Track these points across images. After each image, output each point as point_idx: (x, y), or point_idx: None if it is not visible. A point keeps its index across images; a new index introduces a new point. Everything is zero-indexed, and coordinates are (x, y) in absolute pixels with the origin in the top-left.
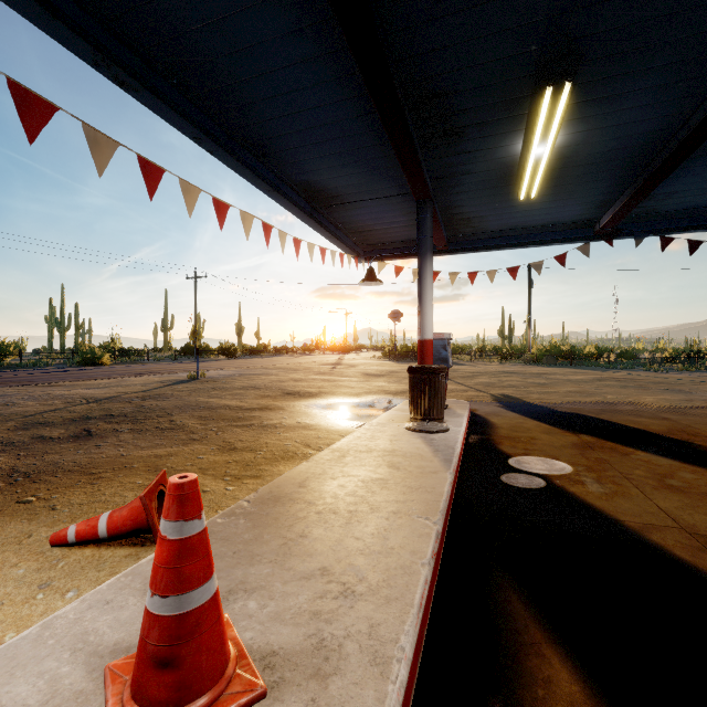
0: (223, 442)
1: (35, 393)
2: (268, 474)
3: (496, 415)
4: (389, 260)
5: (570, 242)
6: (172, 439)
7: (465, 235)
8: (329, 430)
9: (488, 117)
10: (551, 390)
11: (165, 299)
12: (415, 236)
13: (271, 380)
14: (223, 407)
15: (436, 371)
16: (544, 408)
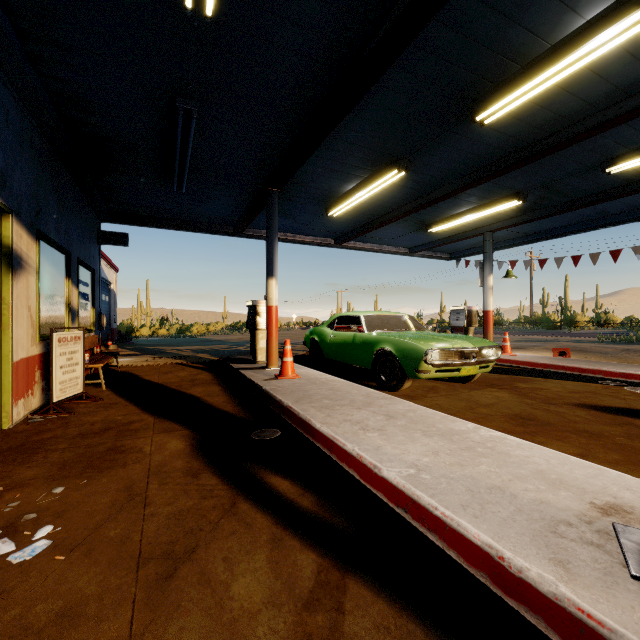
0: None
1: None
2: None
3: None
4: None
5: None
6: None
7: None
8: None
9: None
10: None
11: None
12: None
13: None
14: None
15: None
16: None
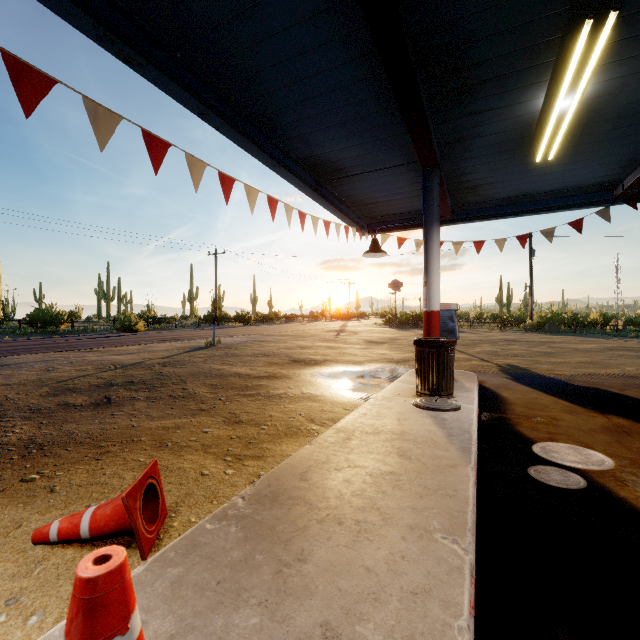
0: (229, 414)
1: (74, 359)
2: (270, 454)
3: (506, 389)
4: (392, 231)
5: (587, 207)
6: (182, 408)
7: (471, 204)
8: (333, 402)
9: (508, 69)
10: (560, 360)
11: (191, 274)
12: (419, 207)
13: (279, 347)
14: (233, 374)
15: (445, 345)
16: (557, 380)
